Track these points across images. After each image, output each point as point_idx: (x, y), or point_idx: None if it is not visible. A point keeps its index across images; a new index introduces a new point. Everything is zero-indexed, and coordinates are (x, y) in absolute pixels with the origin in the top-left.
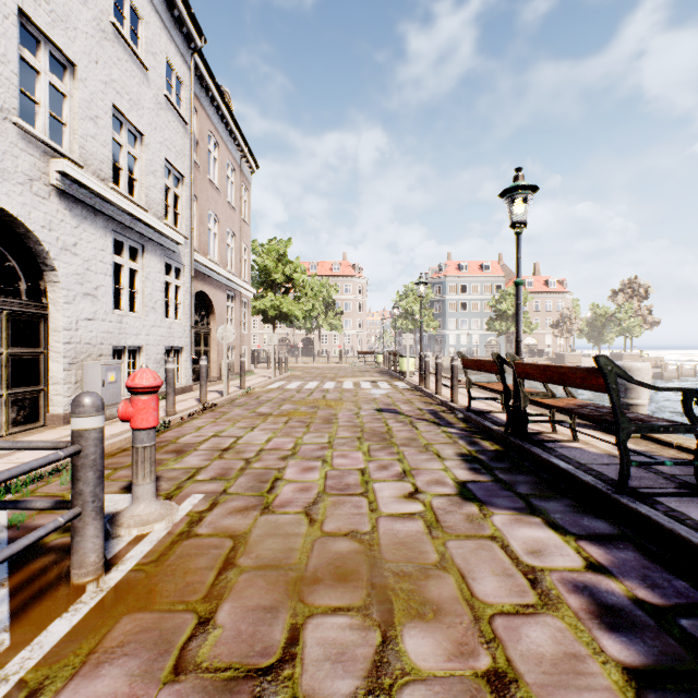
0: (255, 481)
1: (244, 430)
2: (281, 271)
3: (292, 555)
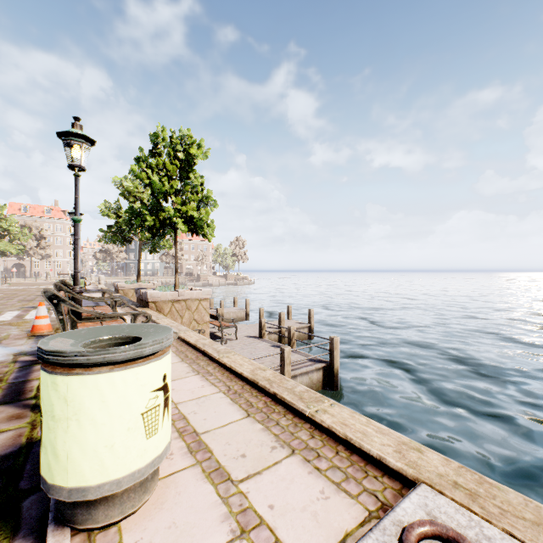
0: (12, 294)
1: (3, 292)
2: None
3: (21, 295)
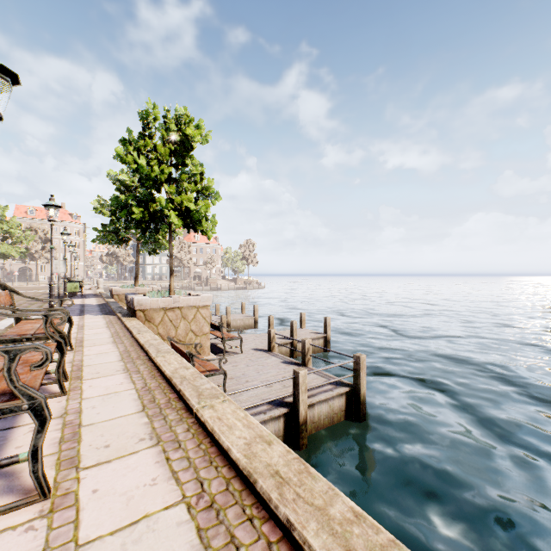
0: None
1: None
2: (0, 226)
3: None
